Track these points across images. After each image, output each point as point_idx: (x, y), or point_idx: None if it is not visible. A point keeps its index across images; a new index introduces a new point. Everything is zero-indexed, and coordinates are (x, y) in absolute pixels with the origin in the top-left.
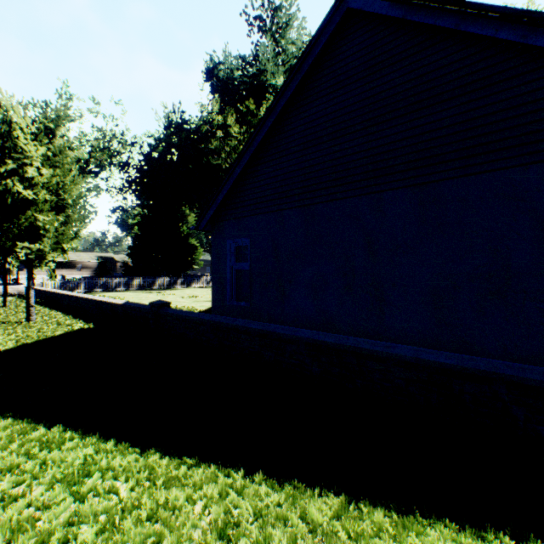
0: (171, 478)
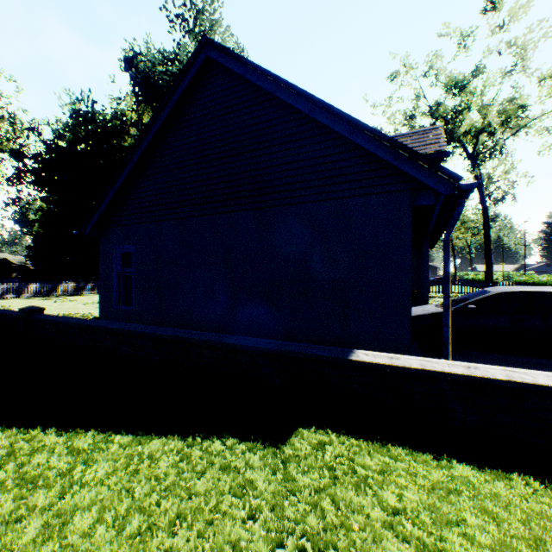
0: None
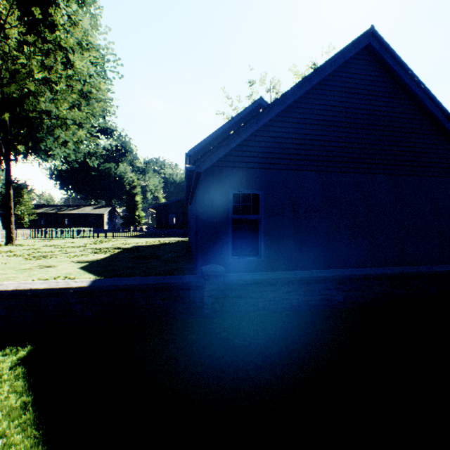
0: None
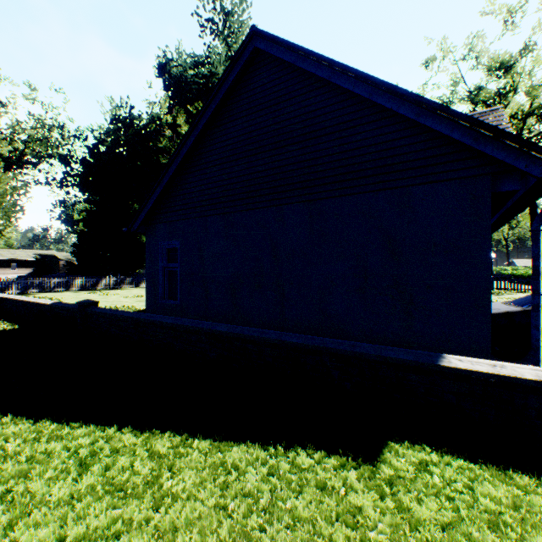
0: (54, 436)
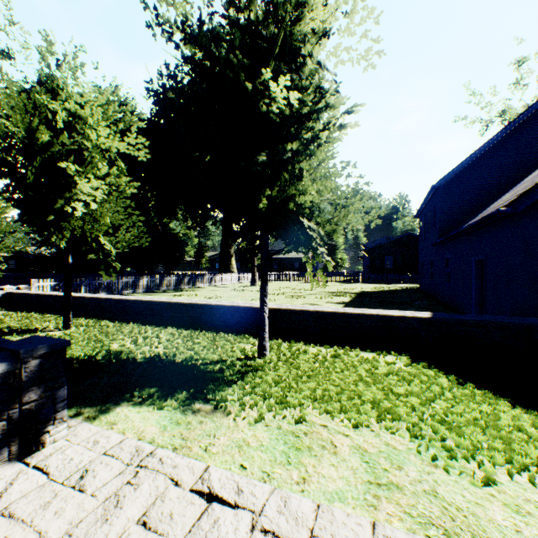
0: None
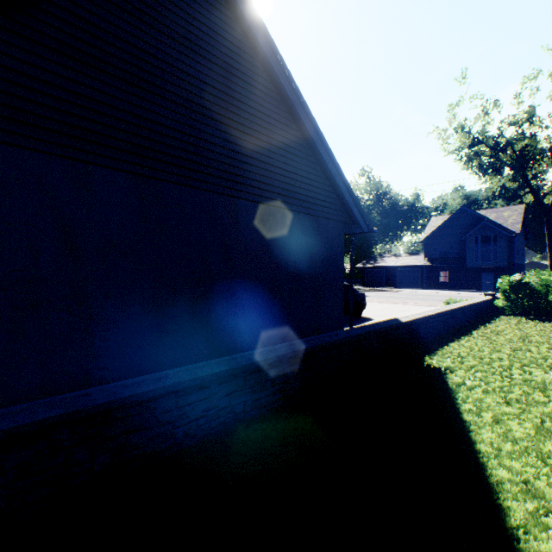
0: (531, 491)
